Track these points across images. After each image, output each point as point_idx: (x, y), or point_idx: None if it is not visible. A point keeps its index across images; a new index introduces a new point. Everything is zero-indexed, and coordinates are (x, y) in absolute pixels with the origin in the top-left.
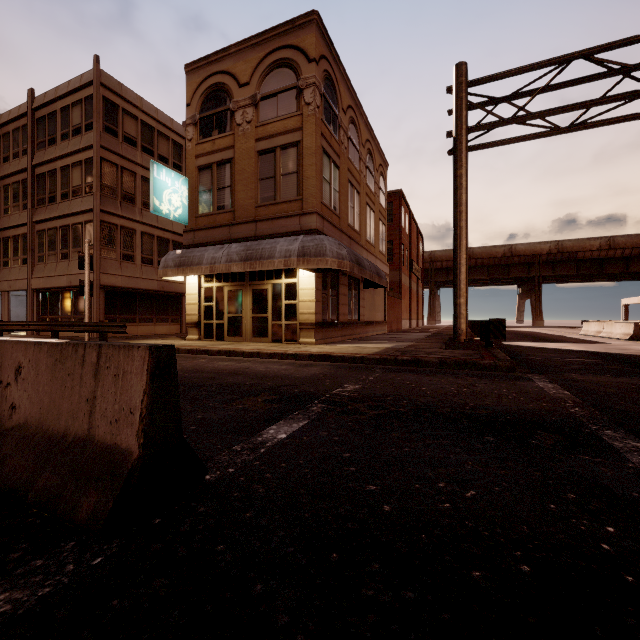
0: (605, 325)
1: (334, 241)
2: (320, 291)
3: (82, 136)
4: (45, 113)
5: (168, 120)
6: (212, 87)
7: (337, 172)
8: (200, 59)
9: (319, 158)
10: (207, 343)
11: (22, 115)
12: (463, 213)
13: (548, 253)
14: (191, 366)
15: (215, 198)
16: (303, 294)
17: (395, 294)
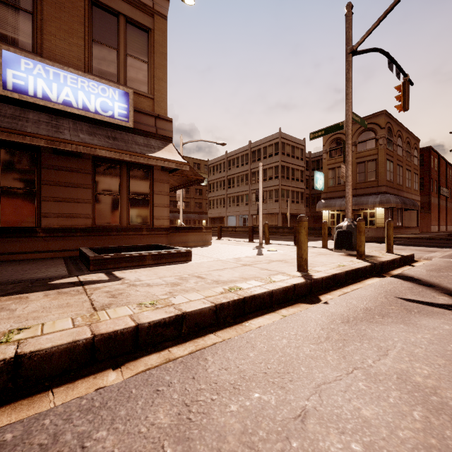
0: None
1: (393, 196)
2: (385, 215)
3: (273, 157)
4: (256, 149)
5: (299, 141)
6: (335, 139)
7: (392, 164)
8: None
9: (385, 164)
10: None
11: (245, 150)
12: None
13: None
14: None
15: (336, 180)
16: (378, 216)
17: (425, 211)
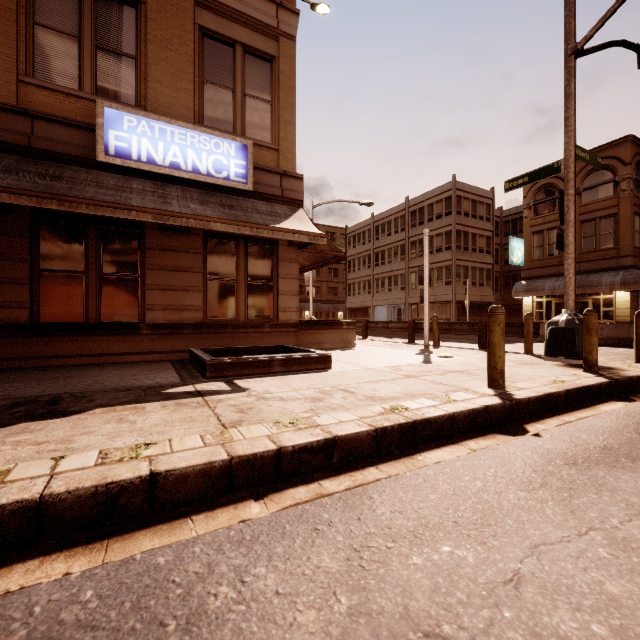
0: None
1: None
2: (632, 302)
3: (443, 219)
4: (416, 208)
5: (483, 192)
6: (543, 186)
7: None
8: None
9: (632, 221)
10: None
11: (401, 210)
12: None
13: None
14: None
15: (545, 250)
16: (619, 304)
17: None
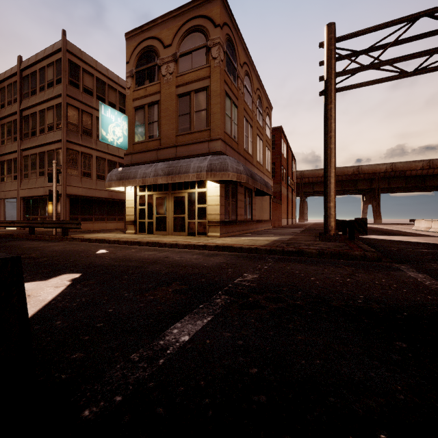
0: (433, 223)
1: (234, 160)
2: (223, 198)
3: (54, 88)
4: (29, 72)
5: (115, 77)
6: (144, 49)
7: (236, 110)
8: (136, 29)
9: (223, 99)
10: (140, 236)
11: (13, 74)
12: (332, 138)
13: (385, 171)
14: (123, 255)
15: (147, 130)
16: (211, 200)
17: (277, 200)
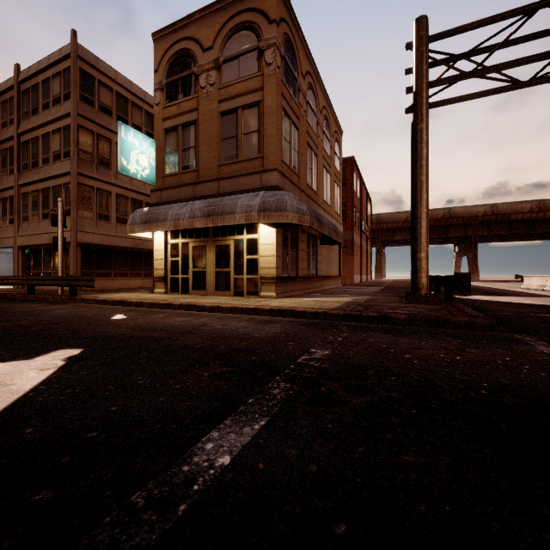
0: (548, 279)
1: (294, 197)
2: (280, 246)
3: (61, 105)
4: (29, 86)
5: (141, 92)
6: (178, 53)
7: (296, 133)
8: (166, 27)
9: (279, 117)
10: (172, 296)
11: (9, 88)
12: (424, 167)
13: (484, 215)
14: (145, 322)
15: (180, 158)
16: (264, 249)
17: (348, 251)
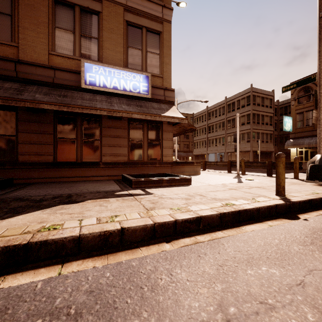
0: None
1: None
2: None
3: (245, 108)
4: (230, 102)
5: (268, 92)
6: (303, 88)
7: None
8: (297, 80)
9: None
10: None
11: (222, 104)
12: None
13: None
14: None
15: (304, 122)
16: None
17: None
